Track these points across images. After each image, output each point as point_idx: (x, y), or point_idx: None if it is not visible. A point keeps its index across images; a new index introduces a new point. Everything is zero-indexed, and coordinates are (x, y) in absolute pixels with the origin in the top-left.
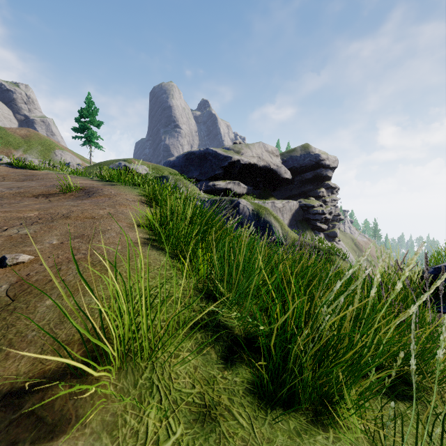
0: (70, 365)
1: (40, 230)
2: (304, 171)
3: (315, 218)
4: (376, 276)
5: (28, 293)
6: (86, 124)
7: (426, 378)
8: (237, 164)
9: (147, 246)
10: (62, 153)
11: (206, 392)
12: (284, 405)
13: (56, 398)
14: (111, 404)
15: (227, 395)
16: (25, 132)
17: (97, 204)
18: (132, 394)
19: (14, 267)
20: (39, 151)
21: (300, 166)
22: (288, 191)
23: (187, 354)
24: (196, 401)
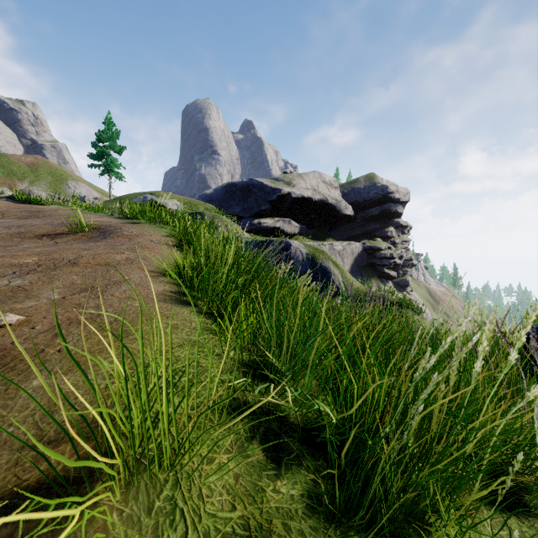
0: (58, 479)
1: (38, 281)
2: (369, 206)
3: (382, 263)
4: (483, 346)
5: (10, 369)
6: (105, 149)
7: None
8: (288, 198)
9: (174, 301)
10: (76, 185)
11: (252, 515)
12: (360, 529)
13: (31, 535)
14: None
15: (281, 518)
16: (32, 160)
17: (113, 247)
18: (145, 525)
19: None
20: (48, 182)
21: (364, 200)
22: (350, 230)
23: (225, 457)
24: (237, 530)
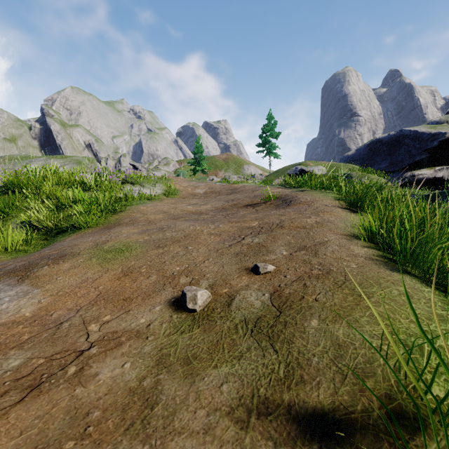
0: (379, 425)
1: (267, 239)
2: None
3: None
4: None
5: (289, 307)
6: (267, 138)
7: None
8: None
9: (385, 266)
10: (248, 167)
11: None
12: None
13: None
14: None
15: None
16: (225, 156)
17: (300, 212)
18: None
19: (265, 275)
20: (233, 169)
21: None
22: None
23: None
24: None
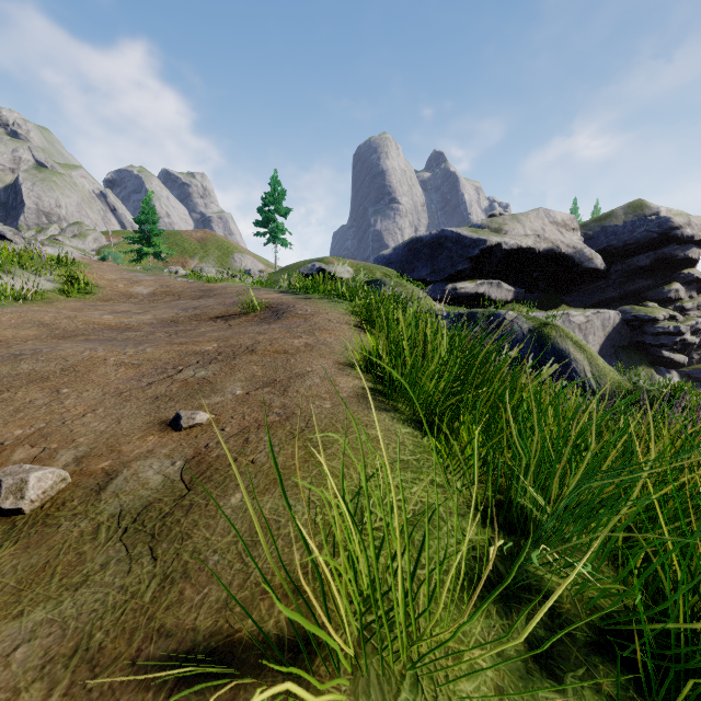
0: (271, 639)
1: (220, 371)
2: (633, 252)
3: (658, 342)
4: None
5: (207, 479)
6: (270, 214)
7: None
8: (497, 251)
9: (369, 403)
10: (241, 258)
11: None
12: None
13: None
14: None
15: None
16: (201, 235)
17: (289, 330)
18: None
19: (191, 431)
20: (216, 257)
21: (624, 243)
22: (598, 292)
23: (477, 653)
24: None
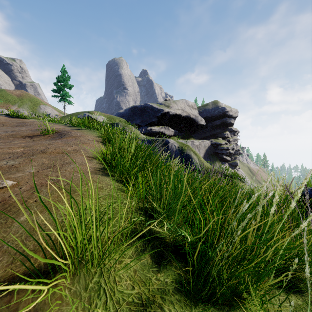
0: (35, 271)
1: (23, 162)
2: (214, 119)
3: (222, 152)
4: (275, 198)
5: (8, 211)
6: (61, 87)
7: (311, 274)
8: (167, 115)
9: (101, 174)
10: (45, 107)
11: (143, 292)
12: (205, 301)
13: (20, 301)
14: (66, 306)
15: (160, 294)
16: (19, 93)
17: (66, 143)
18: (83, 296)
19: (0, 190)
20: (29, 106)
21: (211, 116)
22: (203, 133)
23: (129, 260)
24: (135, 300)
